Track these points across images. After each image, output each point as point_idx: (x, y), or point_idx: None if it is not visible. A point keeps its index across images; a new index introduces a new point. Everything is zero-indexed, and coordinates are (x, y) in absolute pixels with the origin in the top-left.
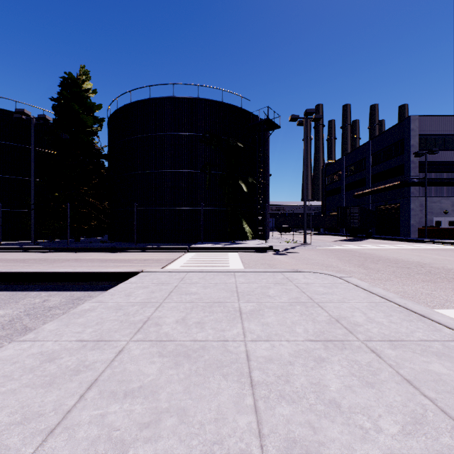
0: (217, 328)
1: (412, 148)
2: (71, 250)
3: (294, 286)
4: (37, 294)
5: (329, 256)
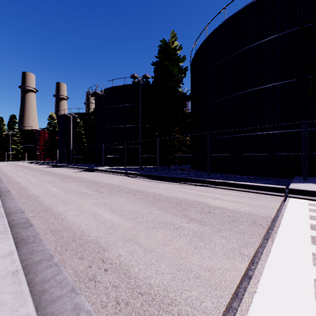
0: None
1: None
2: (151, 177)
3: None
4: None
5: None
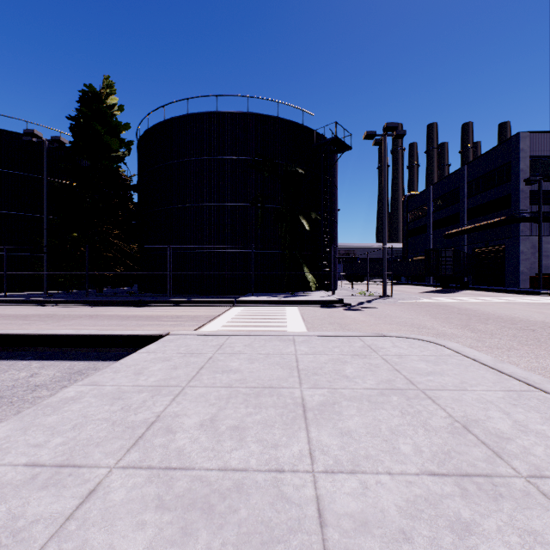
0: (265, 441)
1: (521, 174)
2: (88, 303)
3: (382, 360)
4: (26, 365)
5: (419, 313)
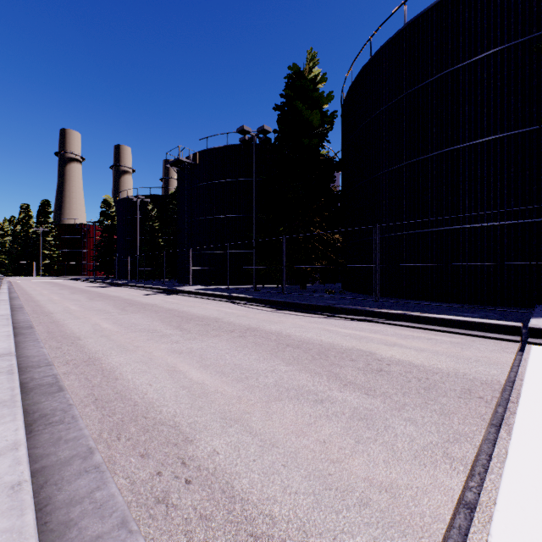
0: None
1: None
2: (273, 304)
3: None
4: None
5: None
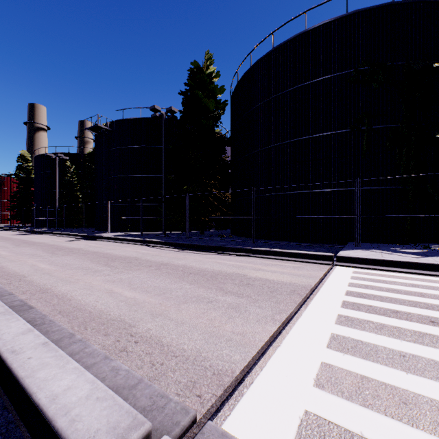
0: None
1: None
2: (179, 246)
3: None
4: None
5: None
